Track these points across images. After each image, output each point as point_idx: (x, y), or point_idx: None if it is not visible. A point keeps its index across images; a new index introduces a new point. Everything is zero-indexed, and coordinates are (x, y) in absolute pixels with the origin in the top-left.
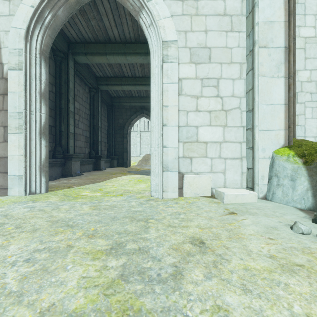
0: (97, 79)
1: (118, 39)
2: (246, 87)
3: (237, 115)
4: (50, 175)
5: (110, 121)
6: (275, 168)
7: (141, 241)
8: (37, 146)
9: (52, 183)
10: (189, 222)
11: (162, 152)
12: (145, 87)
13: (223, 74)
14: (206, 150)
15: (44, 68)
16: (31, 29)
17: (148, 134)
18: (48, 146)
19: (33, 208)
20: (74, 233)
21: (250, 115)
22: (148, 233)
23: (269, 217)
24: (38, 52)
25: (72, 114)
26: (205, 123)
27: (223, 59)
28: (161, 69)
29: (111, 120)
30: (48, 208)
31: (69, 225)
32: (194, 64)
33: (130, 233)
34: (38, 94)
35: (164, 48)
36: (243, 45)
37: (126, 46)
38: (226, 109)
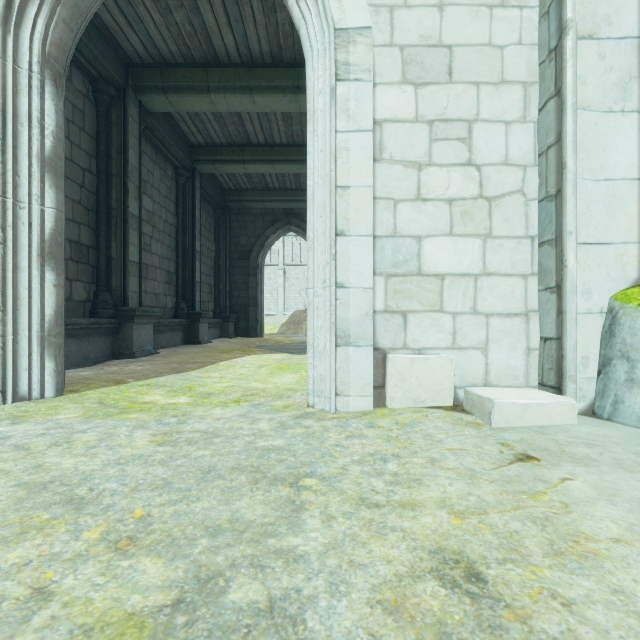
0: (192, 149)
1: (235, 56)
2: (538, 141)
3: (516, 209)
4: (85, 353)
5: (220, 240)
6: (622, 337)
7: (279, 567)
8: (35, 285)
9: (82, 372)
10: (415, 487)
11: (334, 300)
12: (295, 167)
13: (482, 109)
14: (441, 295)
15: (53, 99)
16: (17, 3)
17: (300, 270)
18: (62, 287)
19: (2, 442)
20: (77, 532)
21: (550, 209)
22: (300, 531)
23: (634, 471)
24: (36, 59)
25: (135, 221)
26: (438, 229)
27: (482, 73)
28: (333, 97)
29: (222, 238)
30: (41, 442)
31: (73, 498)
32: (413, 85)
33: (246, 531)
34: (37, 160)
35: (339, 45)
36: (531, 39)
37: (253, 73)
38: (490, 195)
